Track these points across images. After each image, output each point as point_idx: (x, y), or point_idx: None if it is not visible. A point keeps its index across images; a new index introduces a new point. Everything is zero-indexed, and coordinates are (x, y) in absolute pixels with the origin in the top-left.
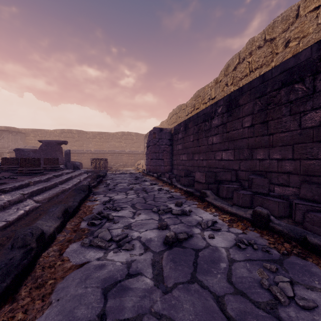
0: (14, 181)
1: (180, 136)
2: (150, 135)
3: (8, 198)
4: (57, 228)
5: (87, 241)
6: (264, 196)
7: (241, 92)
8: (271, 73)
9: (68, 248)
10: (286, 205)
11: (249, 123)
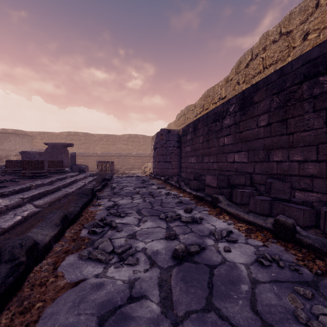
0: (15, 185)
1: (188, 138)
2: (157, 136)
3: (6, 202)
4: (54, 237)
5: (85, 253)
6: (285, 203)
7: (255, 88)
8: (290, 66)
9: (64, 260)
10: (312, 213)
11: (265, 121)
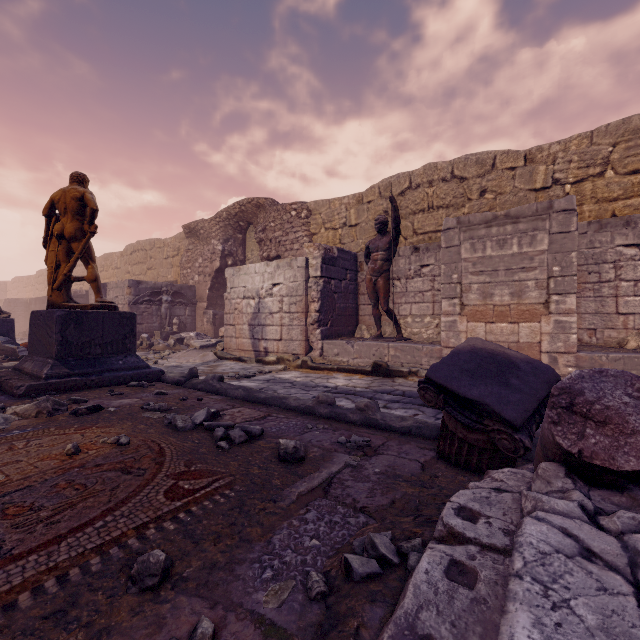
0: None
1: (33, 307)
2: (6, 302)
3: None
4: None
5: None
6: None
7: None
8: None
9: None
10: None
11: None
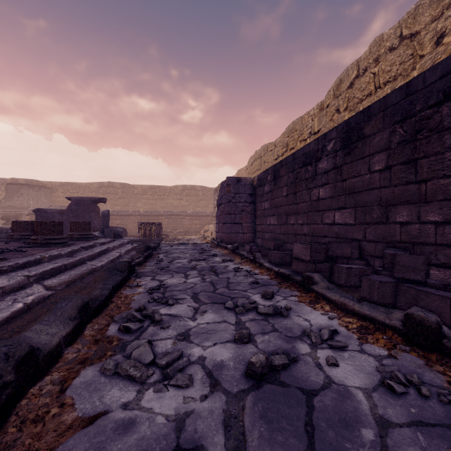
0: (19, 256)
1: (266, 189)
2: (222, 188)
3: (3, 283)
4: (67, 338)
5: (110, 365)
6: (419, 287)
7: (367, 115)
8: (422, 80)
9: (78, 376)
10: None
11: (381, 164)
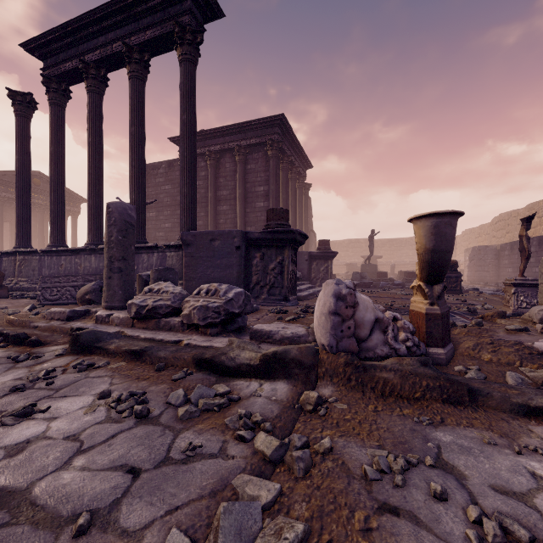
0: None
1: (506, 253)
2: (474, 251)
3: None
4: None
5: None
6: None
7: None
8: None
9: None
10: None
11: None
